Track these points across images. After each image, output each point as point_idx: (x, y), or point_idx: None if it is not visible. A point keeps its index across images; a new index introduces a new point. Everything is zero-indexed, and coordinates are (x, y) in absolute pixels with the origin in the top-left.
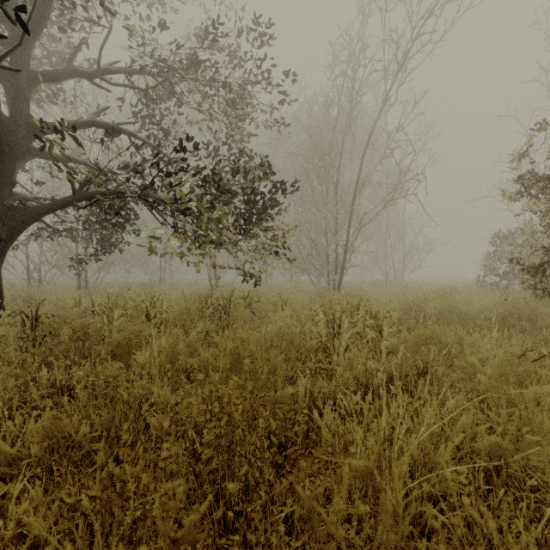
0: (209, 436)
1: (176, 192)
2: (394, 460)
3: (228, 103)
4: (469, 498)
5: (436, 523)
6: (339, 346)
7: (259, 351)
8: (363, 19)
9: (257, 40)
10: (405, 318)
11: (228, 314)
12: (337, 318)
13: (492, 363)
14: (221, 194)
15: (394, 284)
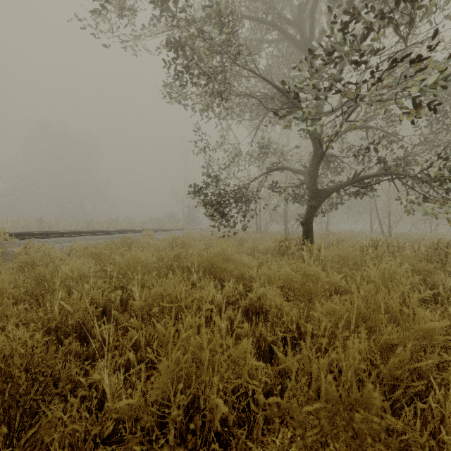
0: None
1: None
2: None
3: None
4: None
5: None
6: None
7: None
8: None
9: None
10: None
11: None
12: None
13: None
14: None
15: None
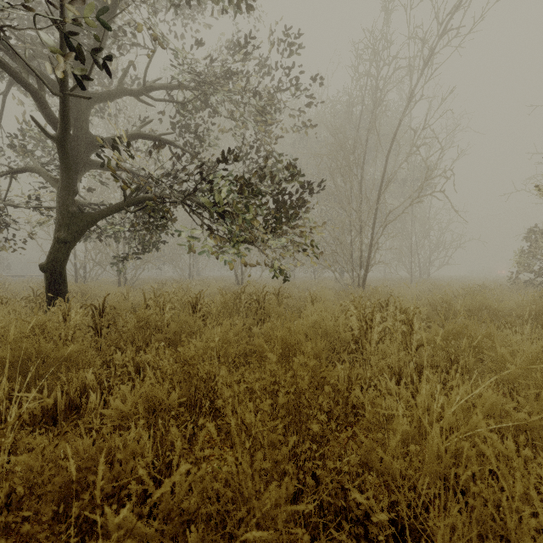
0: (283, 400)
1: (216, 197)
2: (430, 431)
3: (258, 111)
4: (498, 458)
5: (471, 453)
6: (371, 339)
7: (303, 339)
8: (388, 17)
9: (286, 50)
10: (433, 314)
11: (263, 309)
12: (368, 313)
13: (523, 357)
14: (254, 197)
15: (419, 280)
